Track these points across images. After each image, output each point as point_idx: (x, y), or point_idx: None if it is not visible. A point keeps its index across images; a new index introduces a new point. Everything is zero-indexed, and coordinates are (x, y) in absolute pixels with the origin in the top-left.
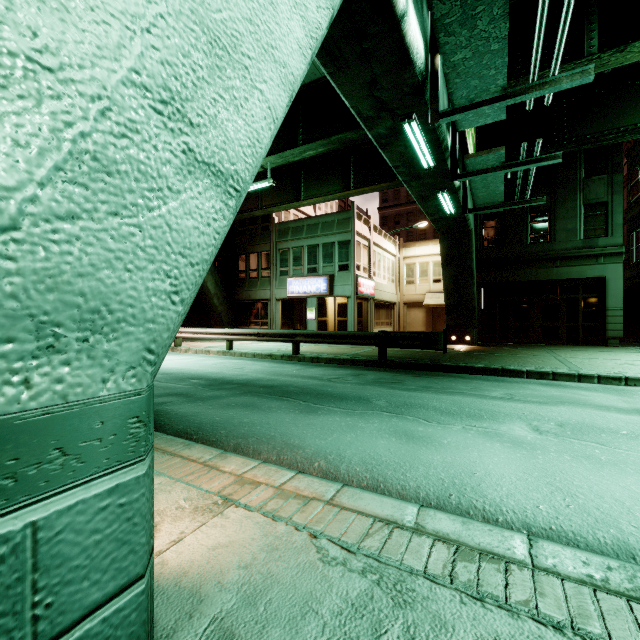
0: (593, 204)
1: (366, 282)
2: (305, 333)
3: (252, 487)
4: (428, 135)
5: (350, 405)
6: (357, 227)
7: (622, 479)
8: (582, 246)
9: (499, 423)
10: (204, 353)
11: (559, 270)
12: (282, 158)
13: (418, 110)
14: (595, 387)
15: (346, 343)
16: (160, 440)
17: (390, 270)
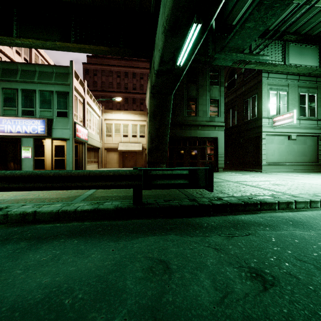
0: (213, 99)
1: (82, 129)
2: (8, 175)
3: None
4: None
5: None
6: (75, 83)
7: None
8: (209, 120)
9: None
10: None
11: (200, 132)
12: None
13: None
14: None
15: (86, 187)
16: None
17: (97, 125)
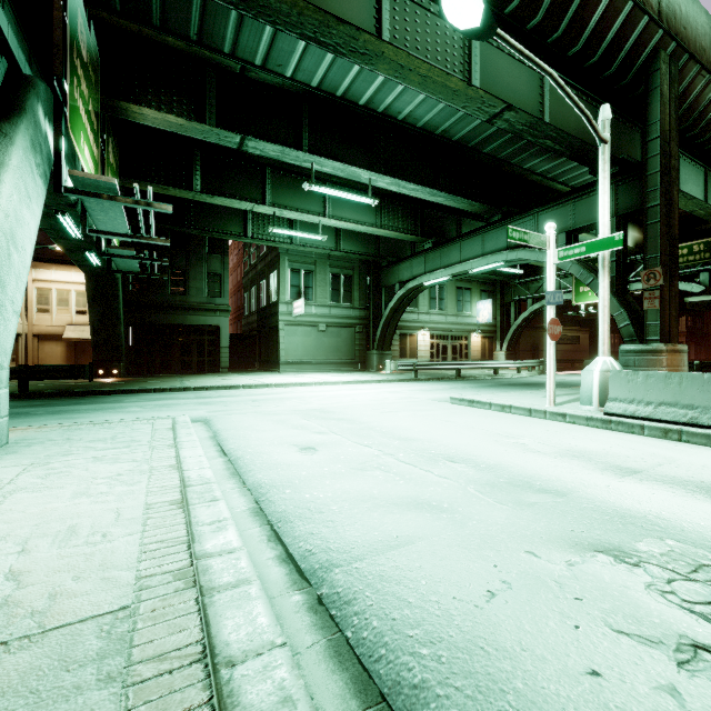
0: (214, 273)
1: None
2: None
3: None
4: (78, 223)
5: (13, 416)
6: None
7: (166, 412)
8: (207, 302)
9: (125, 409)
10: None
11: (192, 318)
12: None
13: (71, 212)
14: (189, 392)
15: None
16: None
17: None
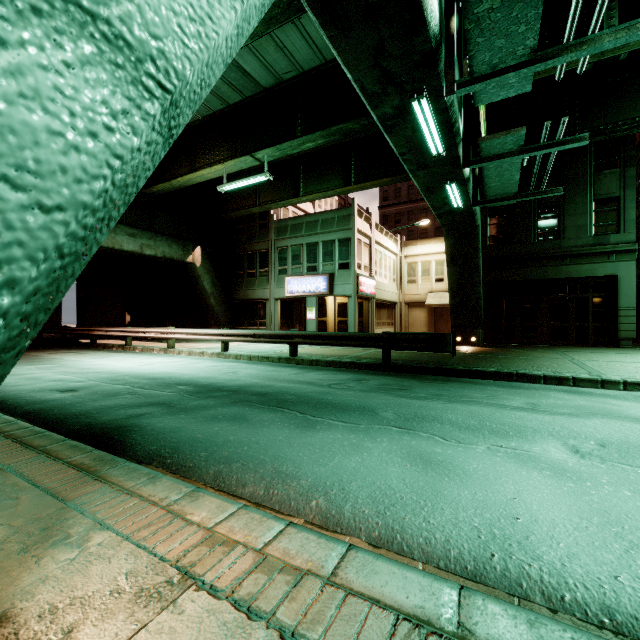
0: (604, 199)
1: (367, 281)
2: (304, 334)
3: (225, 550)
4: (439, 116)
5: (353, 418)
6: (358, 224)
7: None
8: (593, 243)
9: (529, 442)
10: (198, 355)
11: (568, 268)
12: (280, 151)
13: (429, 85)
14: (624, 395)
15: (347, 345)
16: (120, 470)
17: (391, 269)
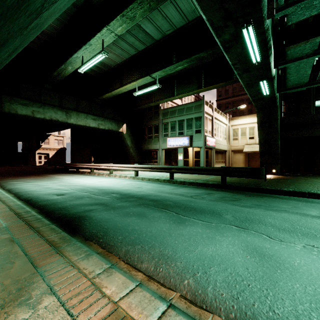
0: None
1: (210, 139)
2: (177, 167)
3: None
4: (259, 37)
5: (207, 218)
6: (205, 109)
7: None
8: None
9: None
10: (123, 177)
11: None
12: (164, 72)
13: (254, 16)
14: None
15: (201, 173)
16: (71, 247)
17: (224, 132)
